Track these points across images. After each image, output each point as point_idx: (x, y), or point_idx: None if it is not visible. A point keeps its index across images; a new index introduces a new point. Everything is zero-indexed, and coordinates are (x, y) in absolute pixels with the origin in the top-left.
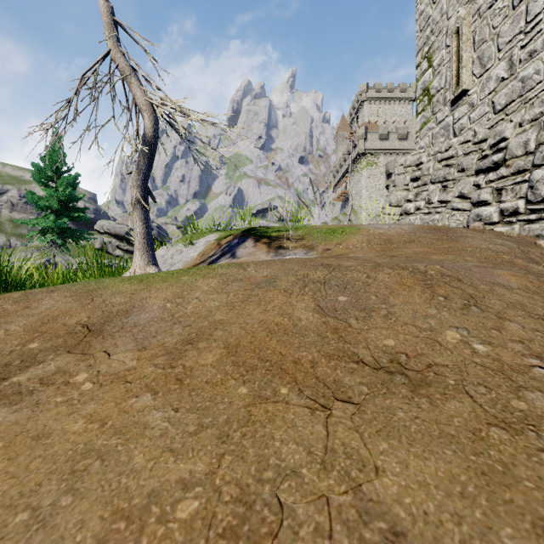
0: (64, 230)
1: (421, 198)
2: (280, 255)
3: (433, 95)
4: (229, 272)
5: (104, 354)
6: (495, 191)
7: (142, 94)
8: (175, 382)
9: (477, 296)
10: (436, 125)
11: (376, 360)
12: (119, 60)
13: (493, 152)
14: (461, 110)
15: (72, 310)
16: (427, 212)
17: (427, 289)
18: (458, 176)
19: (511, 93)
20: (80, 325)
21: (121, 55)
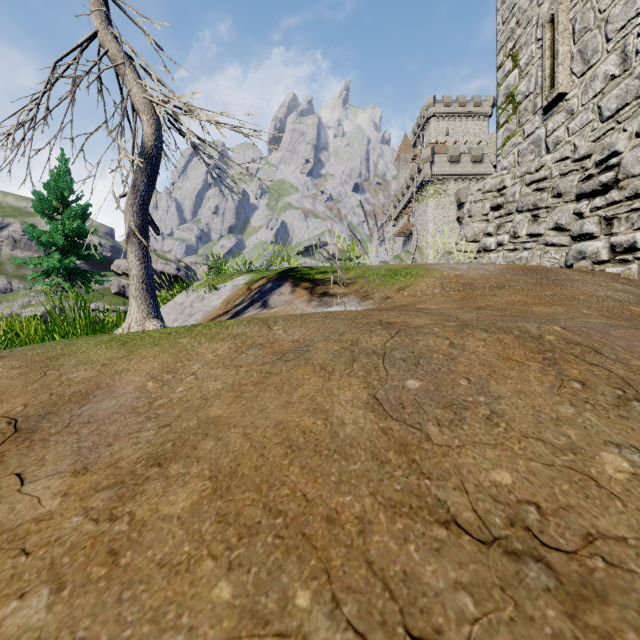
0: (71, 271)
1: (504, 231)
2: (324, 304)
3: (520, 102)
4: (248, 332)
5: (15, 480)
6: (604, 221)
7: (139, 90)
8: (105, 558)
9: (634, 380)
10: (523, 139)
11: (483, 520)
12: (109, 45)
13: (600, 171)
14: (556, 119)
15: (7, 392)
16: (512, 249)
17: (549, 367)
18: (553, 202)
19: (624, 95)
20: (6, 419)
21: (113, 38)
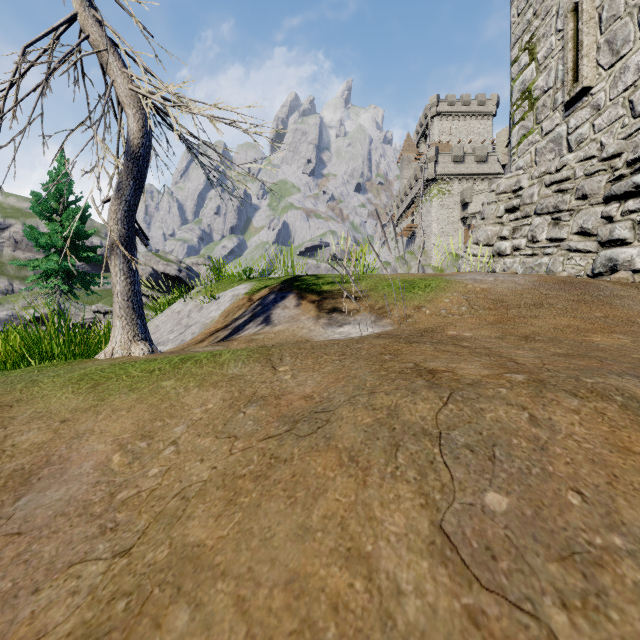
0: (70, 274)
1: (521, 235)
2: (334, 323)
3: (538, 98)
4: (247, 373)
5: None
6: (638, 226)
7: (125, 81)
8: None
9: None
10: (541, 137)
11: None
12: (90, 29)
13: (633, 171)
14: (579, 115)
15: None
16: (530, 254)
17: None
18: (577, 205)
19: None
20: None
21: (94, 22)
